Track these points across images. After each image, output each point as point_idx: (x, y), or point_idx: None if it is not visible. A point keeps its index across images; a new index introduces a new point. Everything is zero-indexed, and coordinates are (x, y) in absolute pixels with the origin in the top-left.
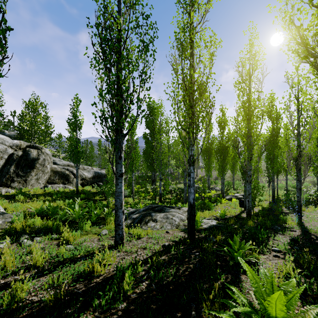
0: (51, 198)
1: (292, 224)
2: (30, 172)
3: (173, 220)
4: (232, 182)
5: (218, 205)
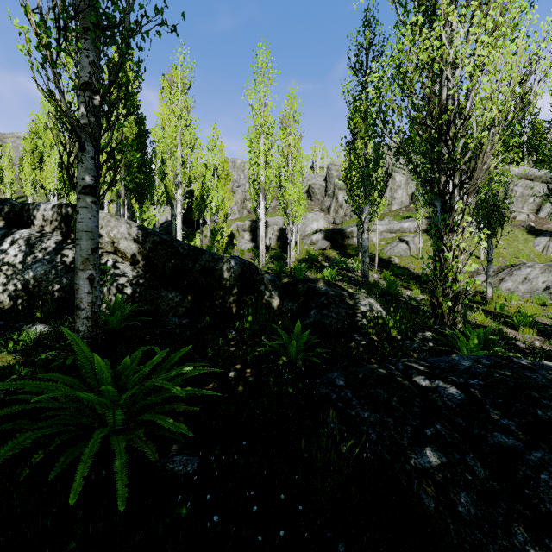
0: None
1: None
2: None
3: None
4: None
5: None
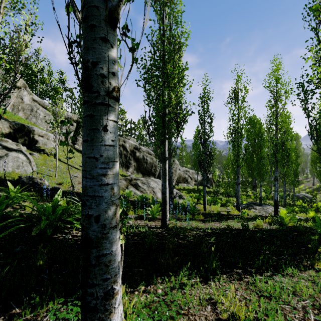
0: (187, 192)
1: None
2: None
3: (267, 210)
4: None
5: None
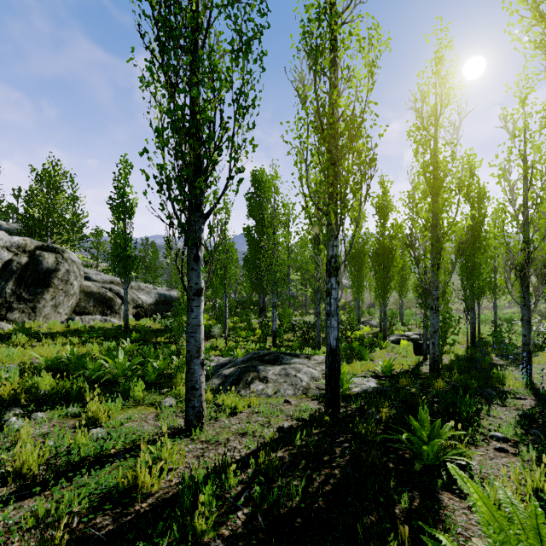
0: (78, 340)
1: (517, 386)
2: (42, 294)
3: (297, 379)
4: (400, 311)
5: (376, 352)
